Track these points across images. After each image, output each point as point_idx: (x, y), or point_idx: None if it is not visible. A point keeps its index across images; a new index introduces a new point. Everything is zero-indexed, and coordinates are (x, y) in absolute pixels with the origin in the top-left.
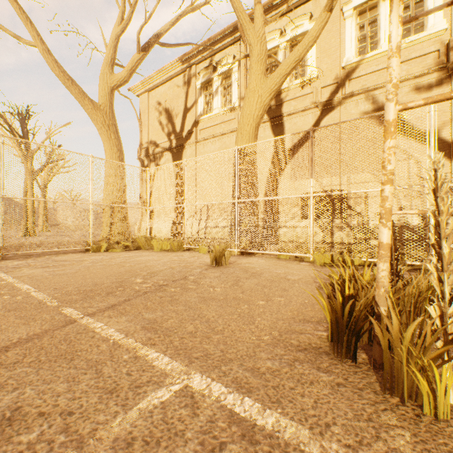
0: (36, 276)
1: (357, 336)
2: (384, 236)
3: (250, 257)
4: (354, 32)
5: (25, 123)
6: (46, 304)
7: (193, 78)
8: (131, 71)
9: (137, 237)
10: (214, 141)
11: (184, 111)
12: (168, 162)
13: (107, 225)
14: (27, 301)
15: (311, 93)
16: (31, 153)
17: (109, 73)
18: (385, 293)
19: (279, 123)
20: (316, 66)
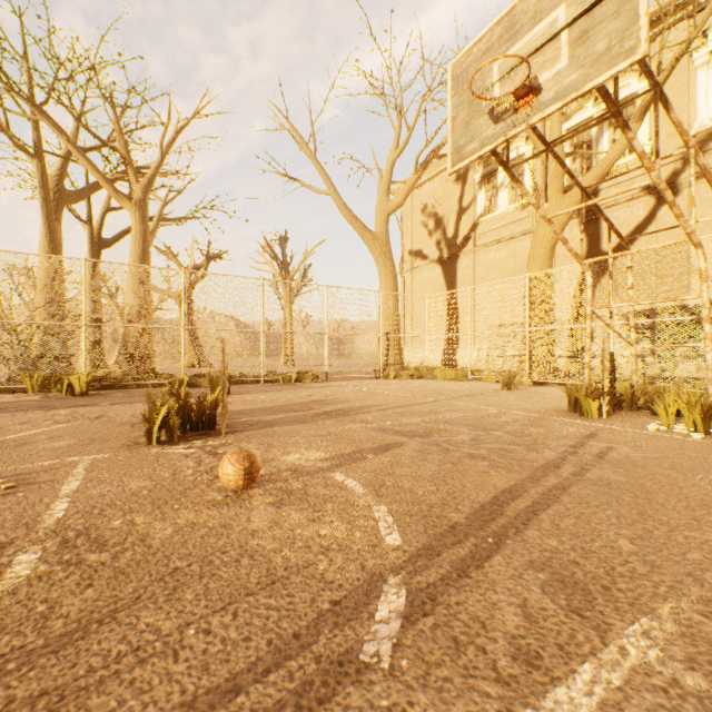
0: (377, 389)
1: (576, 401)
2: (585, 359)
3: (542, 386)
4: (711, 84)
5: (284, 248)
6: (411, 397)
7: (470, 170)
8: (407, 194)
9: (417, 367)
10: (498, 248)
11: (458, 212)
12: (437, 276)
13: (382, 354)
14: (399, 395)
15: (641, 175)
16: (289, 278)
17: (385, 201)
18: (586, 382)
19: (593, 219)
20: (650, 137)
